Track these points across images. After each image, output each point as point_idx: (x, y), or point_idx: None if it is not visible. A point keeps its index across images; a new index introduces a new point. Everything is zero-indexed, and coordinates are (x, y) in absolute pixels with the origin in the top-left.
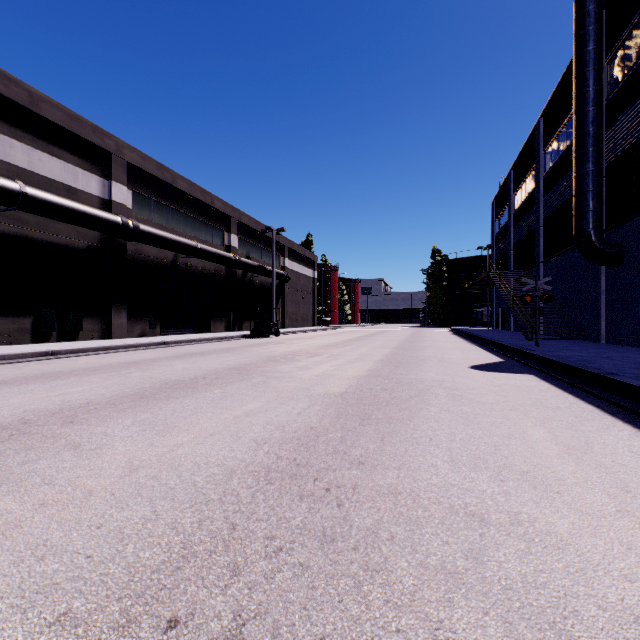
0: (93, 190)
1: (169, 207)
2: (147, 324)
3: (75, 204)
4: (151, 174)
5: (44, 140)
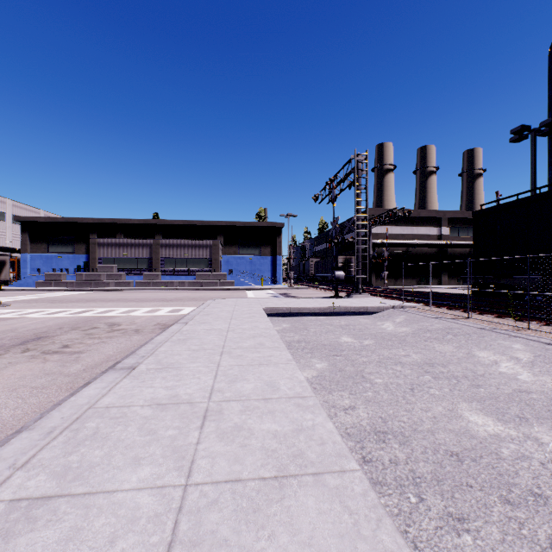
0: (435, 233)
1: (467, 228)
2: (456, 280)
3: (429, 242)
4: (457, 217)
5: (420, 223)
